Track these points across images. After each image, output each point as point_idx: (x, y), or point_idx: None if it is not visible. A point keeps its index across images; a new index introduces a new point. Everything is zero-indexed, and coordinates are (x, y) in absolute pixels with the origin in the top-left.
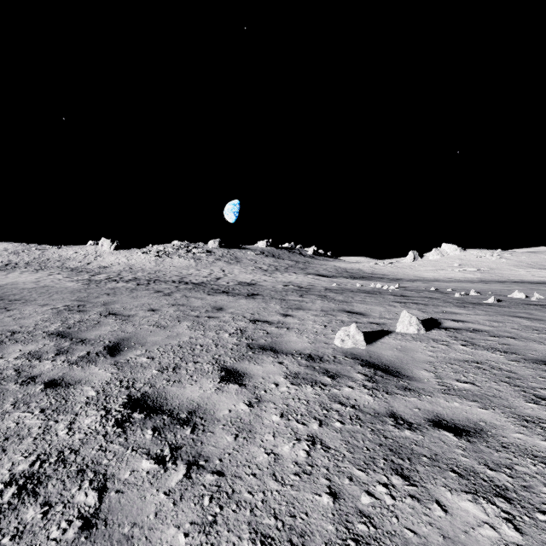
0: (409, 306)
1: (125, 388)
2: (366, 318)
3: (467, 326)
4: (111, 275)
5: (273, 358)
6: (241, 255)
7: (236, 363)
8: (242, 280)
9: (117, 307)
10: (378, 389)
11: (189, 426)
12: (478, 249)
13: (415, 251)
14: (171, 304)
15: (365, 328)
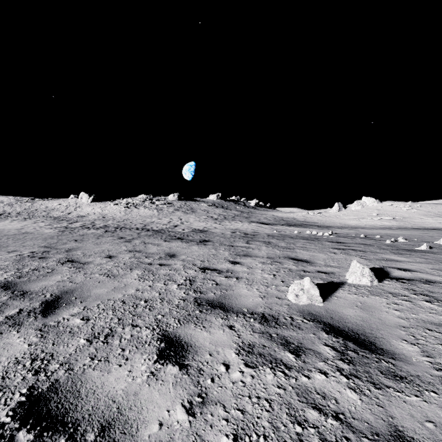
0: (349, 253)
1: (33, 373)
2: (312, 266)
3: (416, 276)
4: (86, 223)
5: (222, 320)
6: (195, 206)
7: (180, 327)
8: (196, 227)
9: (78, 254)
10: (359, 377)
11: None
12: (392, 201)
13: (339, 203)
14: (129, 250)
15: (315, 279)
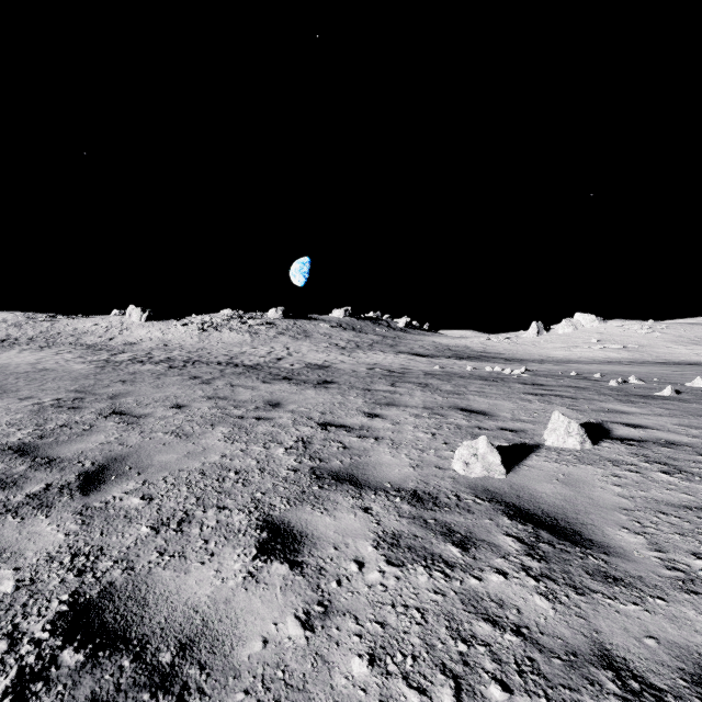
0: (550, 401)
1: (76, 573)
2: (493, 421)
3: (652, 435)
4: (138, 354)
5: (353, 499)
6: (311, 328)
7: (290, 509)
8: (312, 361)
9: (128, 402)
10: (554, 578)
11: (170, 697)
12: (622, 320)
13: (539, 322)
14: (208, 396)
15: (496, 439)
